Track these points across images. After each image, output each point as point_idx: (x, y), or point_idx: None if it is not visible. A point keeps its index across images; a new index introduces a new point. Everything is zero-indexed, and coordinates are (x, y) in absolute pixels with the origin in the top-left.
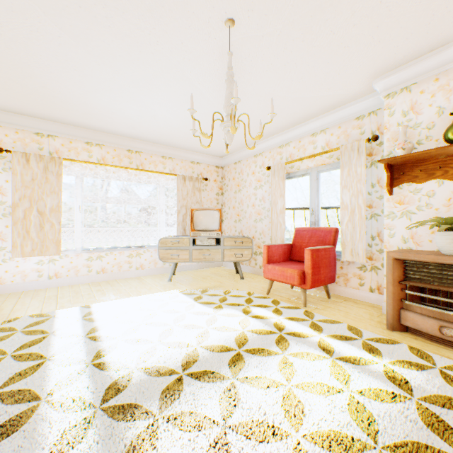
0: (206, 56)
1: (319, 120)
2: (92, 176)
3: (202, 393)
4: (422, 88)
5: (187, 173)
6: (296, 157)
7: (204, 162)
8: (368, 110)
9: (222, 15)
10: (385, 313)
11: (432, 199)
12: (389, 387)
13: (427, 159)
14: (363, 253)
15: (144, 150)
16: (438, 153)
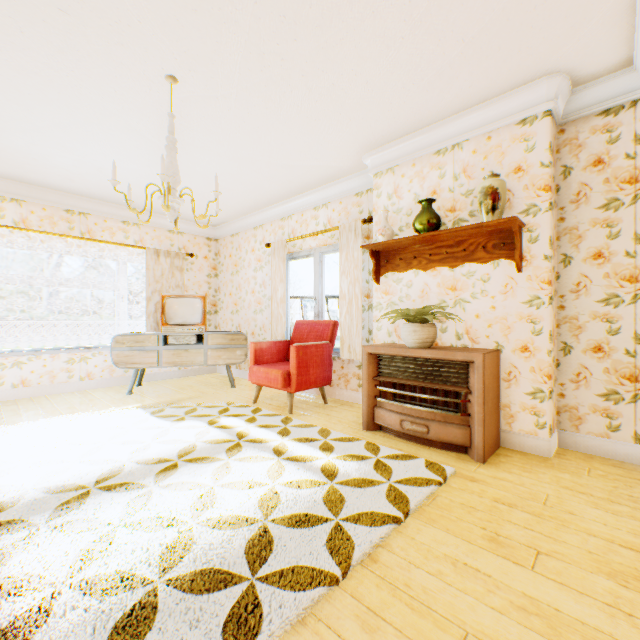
0: (153, 109)
1: (320, 192)
2: (5, 245)
3: (109, 503)
4: (403, 172)
5: (164, 246)
6: (299, 234)
7: (189, 232)
8: (366, 187)
9: (160, 70)
10: None
11: (410, 290)
12: (318, 477)
13: (406, 248)
14: (360, 350)
15: (94, 211)
16: (411, 243)
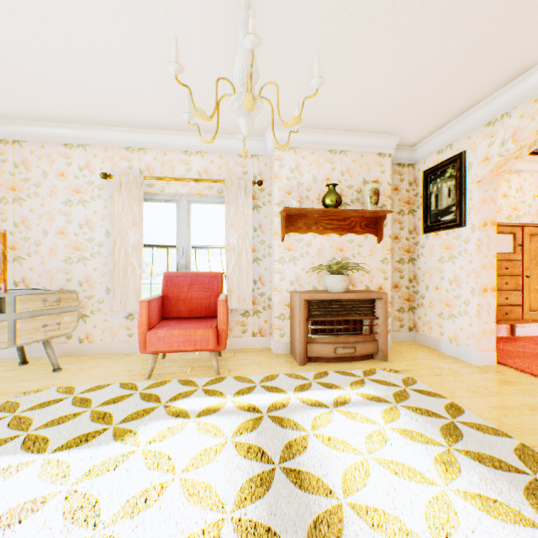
0: None
1: (199, 138)
2: None
3: None
4: (304, 155)
5: None
6: (159, 173)
7: None
8: (253, 152)
9: None
10: (278, 353)
11: (310, 248)
12: (379, 406)
13: (307, 215)
14: (250, 298)
15: None
16: (319, 213)
